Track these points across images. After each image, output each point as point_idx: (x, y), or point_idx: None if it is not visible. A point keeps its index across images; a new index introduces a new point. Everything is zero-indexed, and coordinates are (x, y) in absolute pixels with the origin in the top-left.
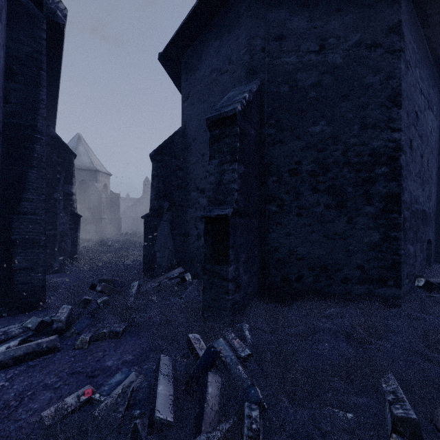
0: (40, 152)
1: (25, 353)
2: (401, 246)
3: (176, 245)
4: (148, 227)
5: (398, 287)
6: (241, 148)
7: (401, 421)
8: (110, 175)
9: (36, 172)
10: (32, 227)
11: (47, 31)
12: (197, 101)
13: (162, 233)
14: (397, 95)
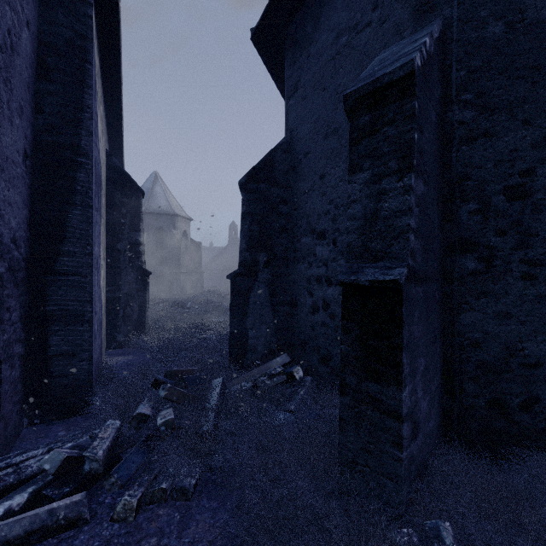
0: (84, 184)
1: (26, 530)
2: None
3: (277, 319)
4: (236, 291)
5: None
6: (420, 144)
7: None
8: (190, 220)
9: (79, 213)
10: (74, 294)
11: (97, 11)
12: (312, 91)
13: (257, 301)
14: None
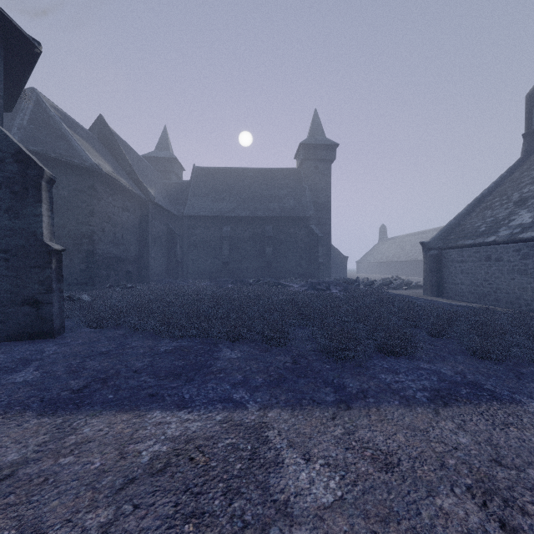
0: None
1: None
2: (94, 270)
3: None
4: None
5: (93, 286)
6: None
7: None
8: None
9: None
10: None
11: None
12: None
13: None
14: (92, 213)
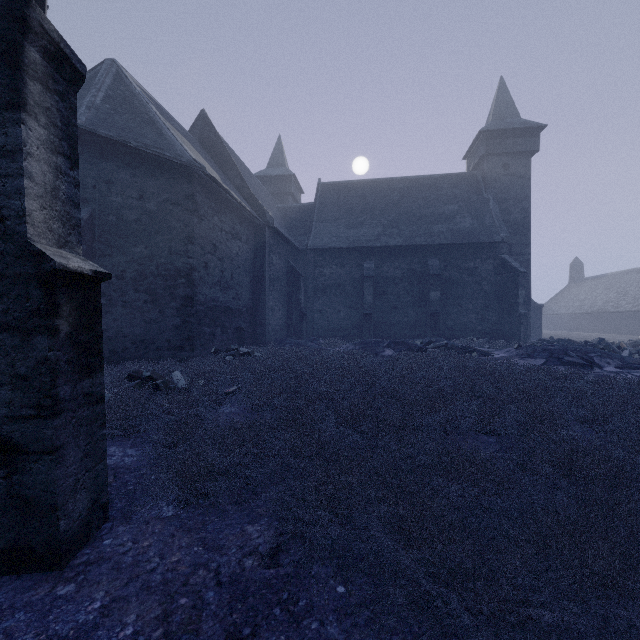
0: None
1: None
2: (194, 327)
3: None
4: None
5: (192, 351)
6: None
7: (134, 371)
8: None
9: None
10: None
11: None
12: None
13: None
14: (191, 237)
